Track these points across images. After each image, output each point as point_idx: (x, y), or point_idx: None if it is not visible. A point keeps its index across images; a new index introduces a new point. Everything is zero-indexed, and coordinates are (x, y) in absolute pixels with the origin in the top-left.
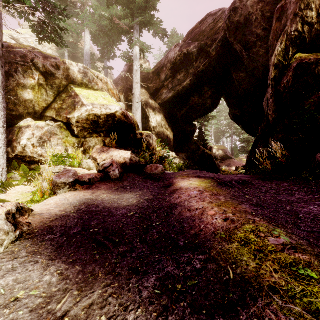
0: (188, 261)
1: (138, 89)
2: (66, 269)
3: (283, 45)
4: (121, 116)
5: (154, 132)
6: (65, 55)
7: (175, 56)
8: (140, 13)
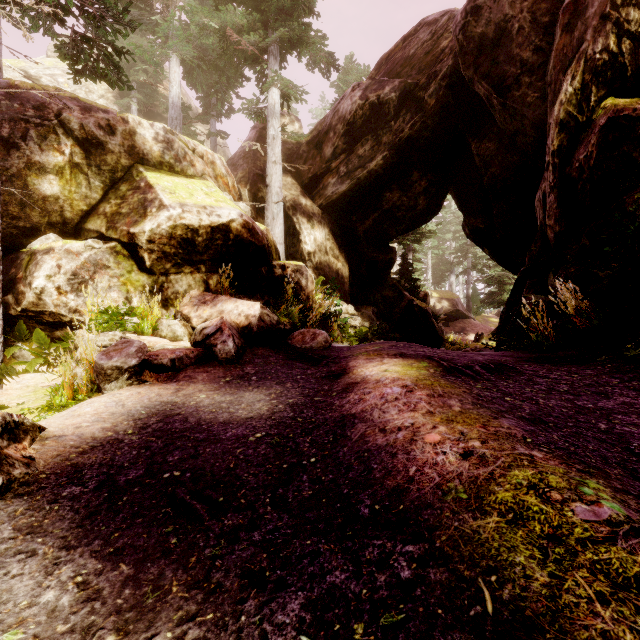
0: (380, 557)
1: (277, 175)
2: (98, 573)
3: (578, 82)
4: (241, 229)
5: (310, 263)
6: (132, 109)
7: (353, 108)
8: (282, 20)
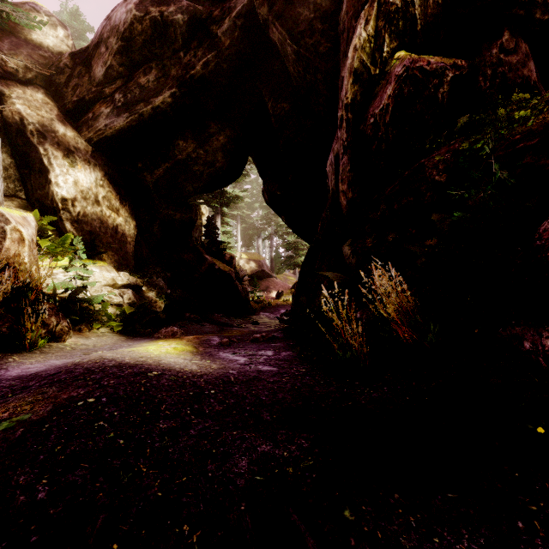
0: None
1: None
2: None
3: (371, 27)
4: None
5: (66, 213)
6: None
7: (129, 18)
8: None
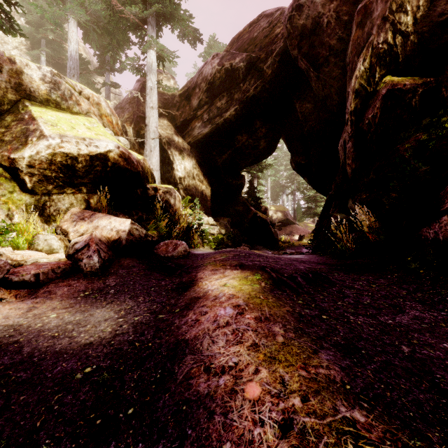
0: None
1: (154, 117)
2: None
3: (367, 63)
4: (118, 158)
5: (181, 185)
6: (41, 59)
7: (213, 71)
8: None
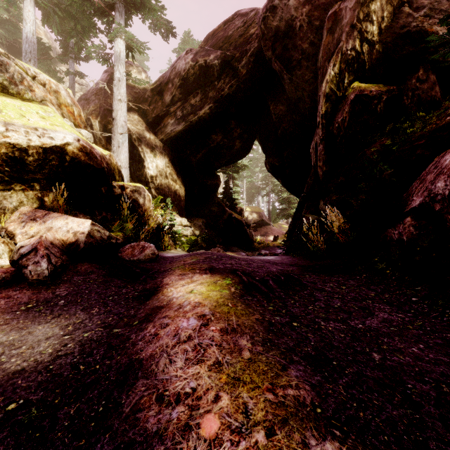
0: None
1: (122, 111)
2: None
3: (337, 68)
4: (78, 152)
5: (152, 184)
6: None
7: (187, 67)
8: None
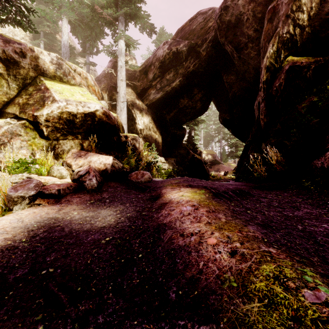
0: None
1: (123, 87)
2: None
3: (275, 47)
4: (102, 115)
5: (141, 135)
6: (41, 46)
7: (164, 54)
8: (126, 3)
